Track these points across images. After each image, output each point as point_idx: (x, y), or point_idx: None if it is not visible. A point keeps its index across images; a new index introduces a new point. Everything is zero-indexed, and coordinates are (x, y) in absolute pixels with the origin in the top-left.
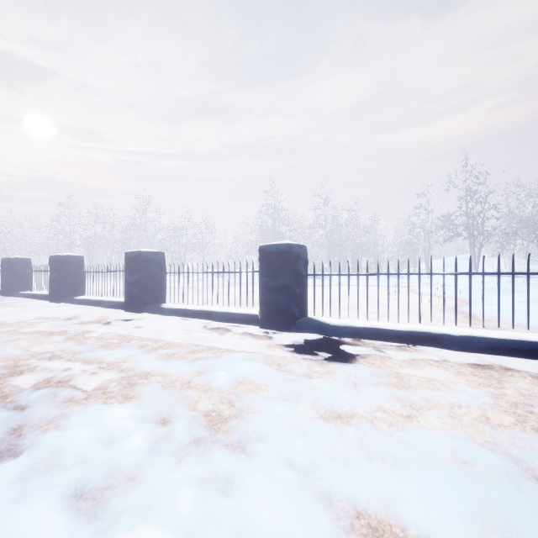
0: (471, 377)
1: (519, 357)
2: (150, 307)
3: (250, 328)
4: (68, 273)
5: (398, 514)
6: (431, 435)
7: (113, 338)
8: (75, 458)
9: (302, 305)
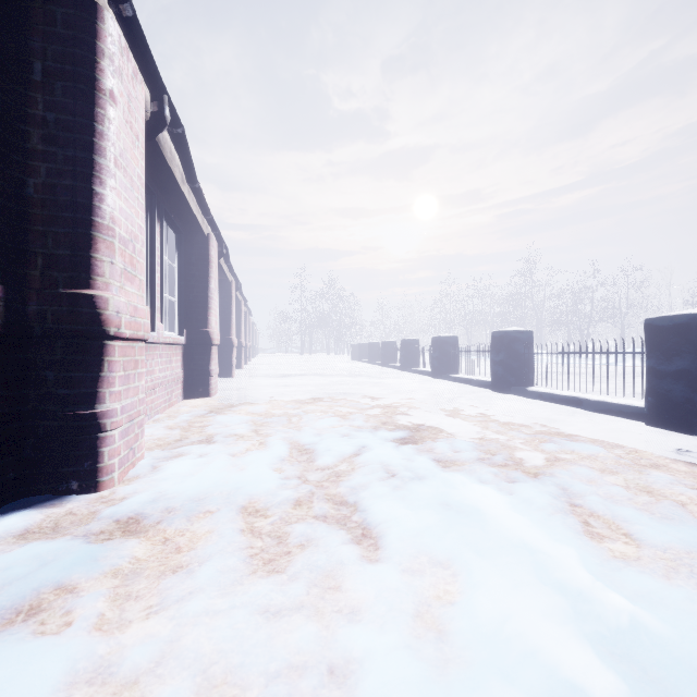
0: None
1: None
2: (515, 388)
3: (629, 422)
4: (445, 352)
5: (622, 523)
6: None
7: (473, 408)
8: (439, 450)
9: None
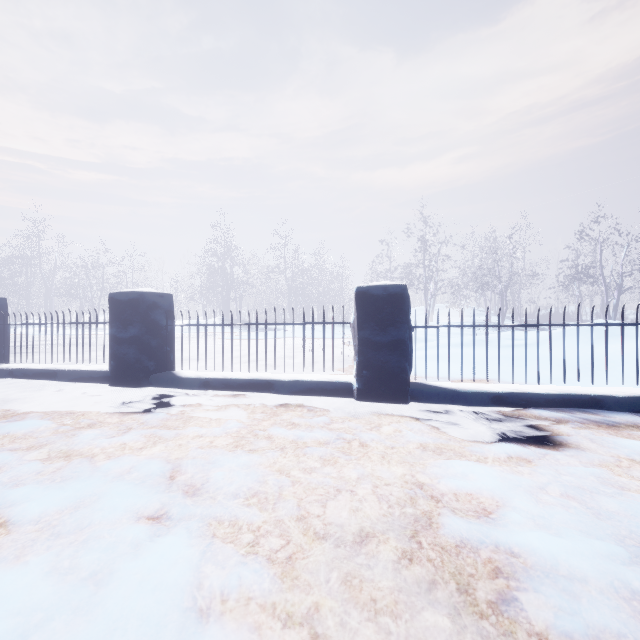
0: (256, 415)
1: (328, 396)
2: None
3: (97, 386)
4: None
5: (6, 510)
6: (132, 458)
7: None
8: None
9: (160, 358)
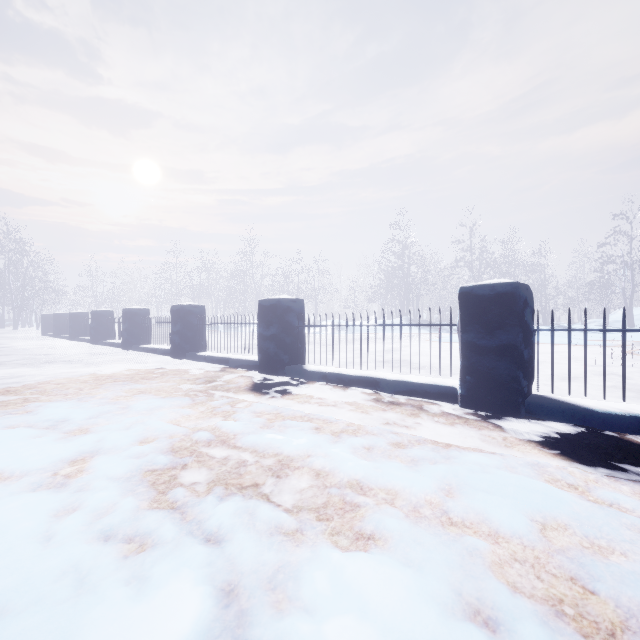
0: None
1: None
2: (291, 368)
3: (444, 406)
4: (190, 325)
5: None
6: None
7: (269, 413)
8: None
9: (530, 376)
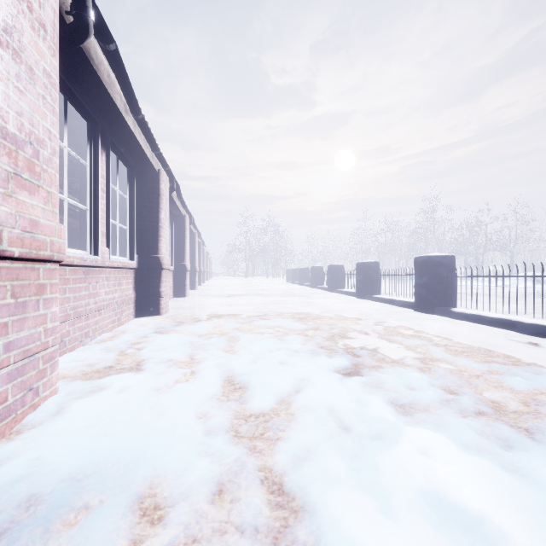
0: None
1: None
2: (439, 309)
3: None
4: (368, 276)
5: None
6: None
7: (406, 329)
8: (390, 387)
9: None
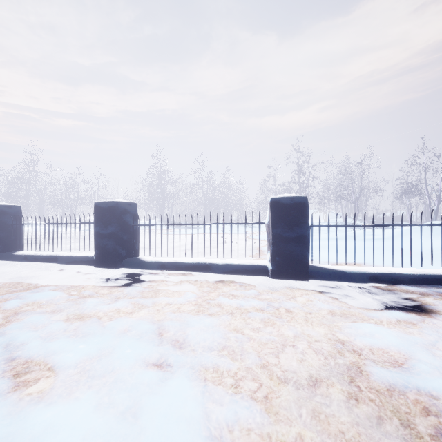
0: (203, 288)
1: (250, 275)
2: (2, 254)
3: (86, 267)
4: None
5: (50, 358)
6: (128, 319)
7: None
8: None
9: (129, 248)
